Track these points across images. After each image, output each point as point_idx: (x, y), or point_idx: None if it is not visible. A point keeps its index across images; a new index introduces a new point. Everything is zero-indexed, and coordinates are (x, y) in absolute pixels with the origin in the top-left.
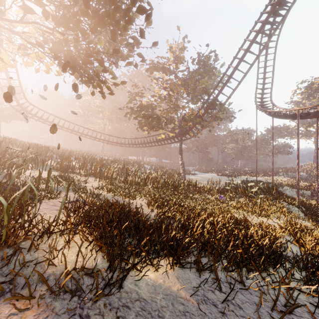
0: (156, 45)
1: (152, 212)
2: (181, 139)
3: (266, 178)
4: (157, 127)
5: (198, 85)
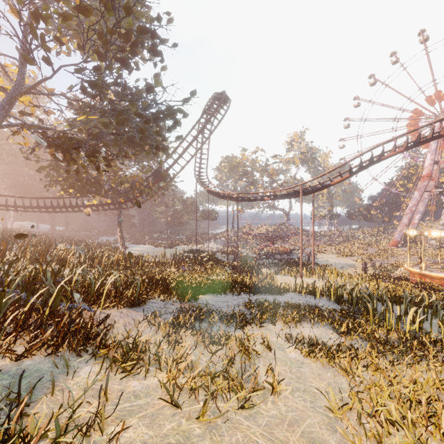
0: None
1: None
2: (121, 207)
3: (201, 246)
4: (95, 193)
5: None
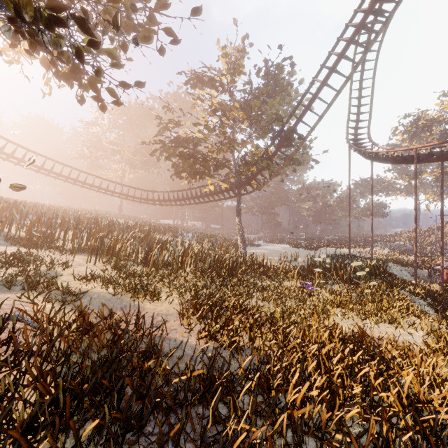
0: (199, 15)
1: (188, 332)
2: (239, 193)
3: (360, 250)
4: (203, 173)
5: (265, 109)
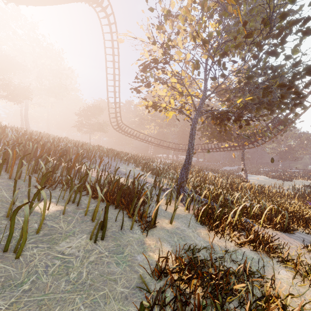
0: None
1: None
2: (243, 148)
3: None
4: (228, 140)
5: None
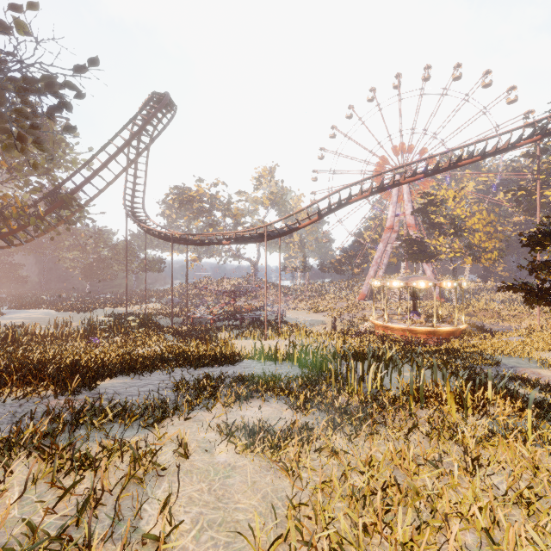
0: None
1: None
2: None
3: (137, 307)
4: None
5: None
